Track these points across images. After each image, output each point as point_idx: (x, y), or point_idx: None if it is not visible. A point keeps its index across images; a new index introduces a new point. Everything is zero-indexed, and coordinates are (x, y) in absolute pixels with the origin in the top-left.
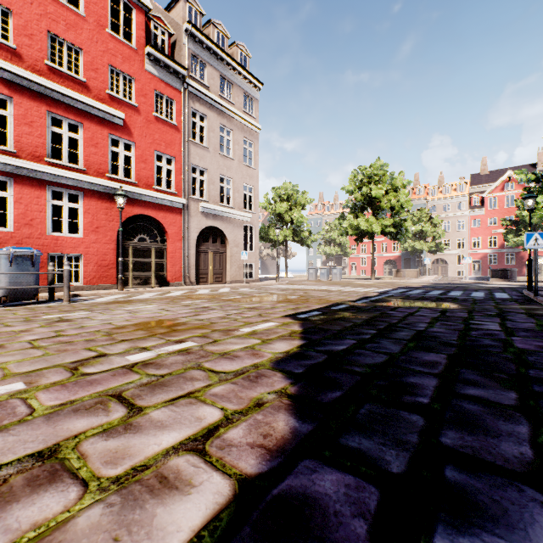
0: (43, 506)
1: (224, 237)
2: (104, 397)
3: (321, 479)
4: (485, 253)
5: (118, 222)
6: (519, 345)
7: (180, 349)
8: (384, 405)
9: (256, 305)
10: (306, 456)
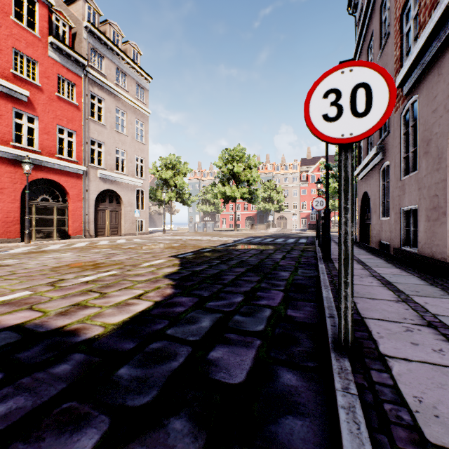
0: (90, 311)
1: (119, 198)
2: (84, 291)
3: (182, 299)
4: (309, 212)
5: (22, 184)
6: (281, 263)
7: (110, 274)
8: (210, 284)
9: (150, 251)
10: (177, 296)
